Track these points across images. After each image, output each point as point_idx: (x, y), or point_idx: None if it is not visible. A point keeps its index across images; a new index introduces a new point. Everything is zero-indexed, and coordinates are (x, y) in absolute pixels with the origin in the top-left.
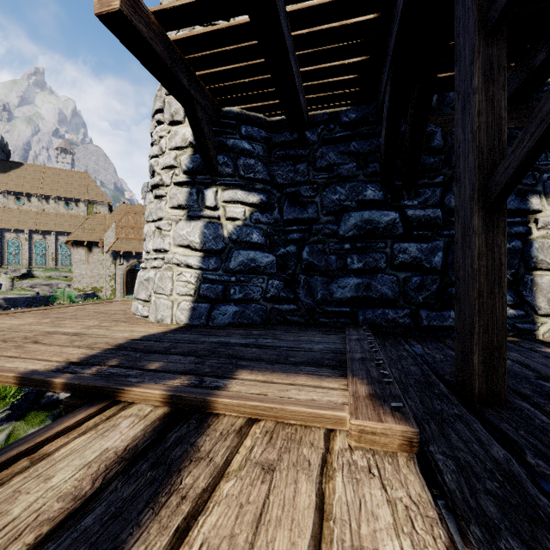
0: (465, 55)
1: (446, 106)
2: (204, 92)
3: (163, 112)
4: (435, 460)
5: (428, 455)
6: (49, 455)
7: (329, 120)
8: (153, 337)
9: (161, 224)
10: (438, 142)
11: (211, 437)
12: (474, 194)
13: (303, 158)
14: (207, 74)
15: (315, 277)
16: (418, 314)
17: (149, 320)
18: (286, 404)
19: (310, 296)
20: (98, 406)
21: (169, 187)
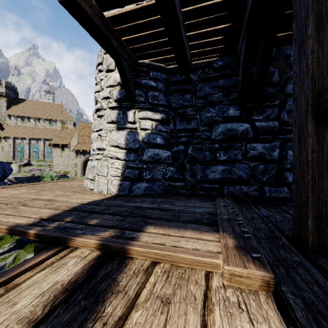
0: (301, 13)
1: (281, 55)
2: (126, 50)
3: (102, 64)
4: (287, 298)
5: (281, 293)
6: (18, 285)
7: (205, 66)
8: (95, 202)
9: (101, 133)
10: (276, 78)
11: (127, 275)
12: (309, 108)
13: (189, 91)
14: (128, 39)
15: (196, 165)
16: (263, 189)
17: (94, 192)
18: (178, 252)
19: (193, 177)
20: (55, 250)
21: (106, 110)
